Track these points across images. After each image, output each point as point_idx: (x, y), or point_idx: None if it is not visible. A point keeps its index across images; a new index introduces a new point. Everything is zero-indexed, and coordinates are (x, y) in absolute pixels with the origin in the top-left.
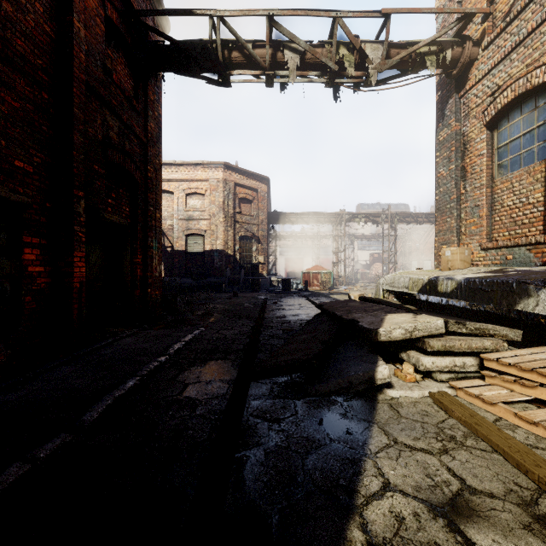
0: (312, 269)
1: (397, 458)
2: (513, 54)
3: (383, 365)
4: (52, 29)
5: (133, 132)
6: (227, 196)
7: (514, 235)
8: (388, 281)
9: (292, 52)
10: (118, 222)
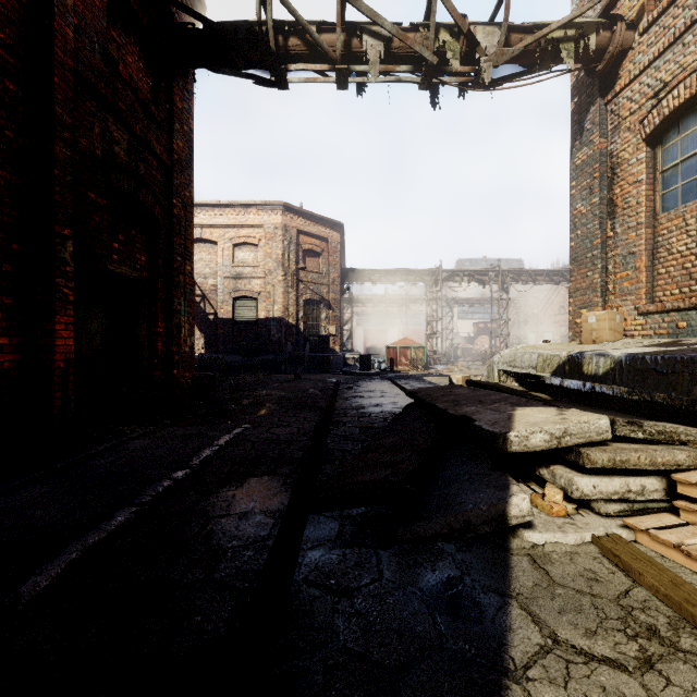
0: (399, 343)
1: (565, 682)
2: (687, 35)
3: (520, 494)
4: None
5: (151, 151)
6: (287, 247)
7: (687, 293)
8: (506, 359)
9: (373, 38)
10: (128, 275)
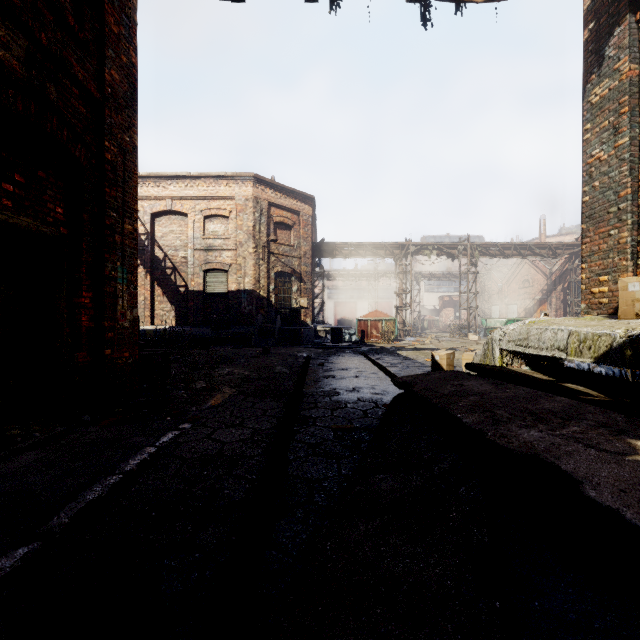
0: (370, 315)
1: None
2: None
3: None
4: None
5: (69, 73)
6: (258, 219)
7: None
8: (513, 337)
9: None
10: (33, 229)
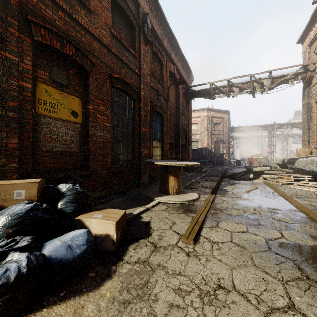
0: (253, 155)
1: (247, 183)
2: None
3: (251, 174)
4: (176, 103)
5: (186, 117)
6: (208, 123)
7: None
8: (275, 160)
9: (236, 87)
10: (183, 143)
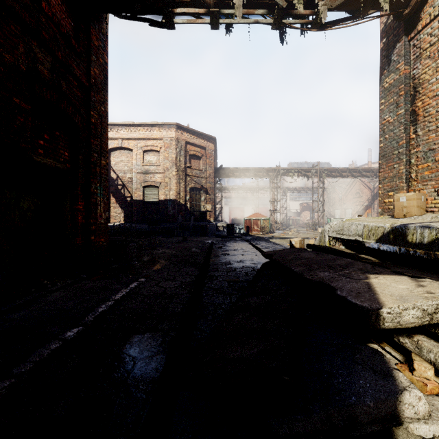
0: (253, 216)
1: None
2: None
3: (413, 389)
4: None
5: (72, 73)
6: (179, 153)
7: None
8: (335, 229)
9: None
10: (53, 166)
